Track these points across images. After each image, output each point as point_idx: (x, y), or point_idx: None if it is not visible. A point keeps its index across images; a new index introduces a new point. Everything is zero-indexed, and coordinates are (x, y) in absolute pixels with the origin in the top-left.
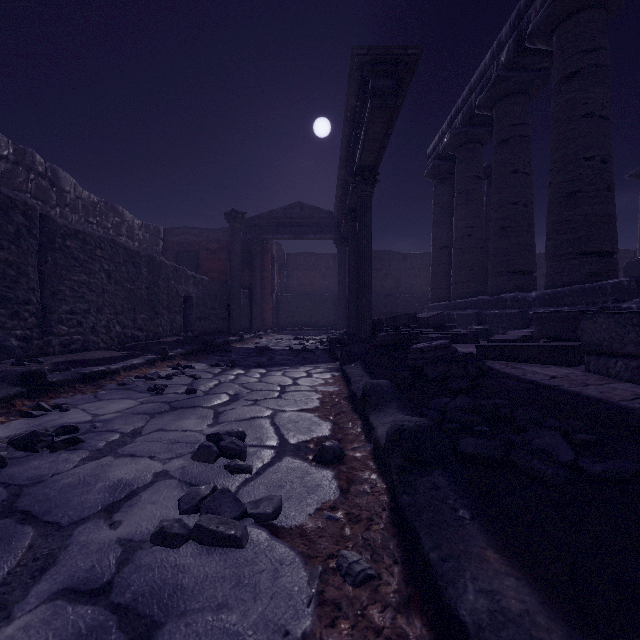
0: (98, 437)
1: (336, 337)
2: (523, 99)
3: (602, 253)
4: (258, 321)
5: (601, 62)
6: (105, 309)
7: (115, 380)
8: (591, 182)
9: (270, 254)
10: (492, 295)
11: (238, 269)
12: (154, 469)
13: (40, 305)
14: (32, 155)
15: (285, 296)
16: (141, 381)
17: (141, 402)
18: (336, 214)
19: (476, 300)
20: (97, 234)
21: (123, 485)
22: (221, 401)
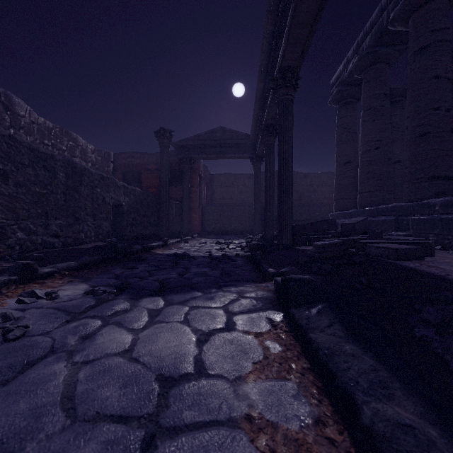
0: None
1: (256, 243)
2: (444, 4)
3: None
4: (187, 227)
5: None
6: None
7: None
8: None
9: (198, 173)
10: (410, 201)
11: (166, 181)
12: None
13: None
14: None
15: (210, 207)
16: None
17: None
18: (253, 135)
19: (391, 207)
20: None
21: None
22: None
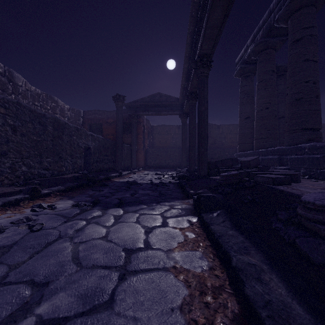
0: None
1: (183, 174)
2: (312, 10)
3: None
4: (134, 163)
5: None
6: (10, 154)
7: None
8: None
9: (142, 125)
10: (289, 145)
11: (120, 131)
12: None
13: None
14: None
15: (151, 149)
16: None
17: None
18: (181, 98)
19: (276, 149)
20: (0, 96)
21: None
22: None
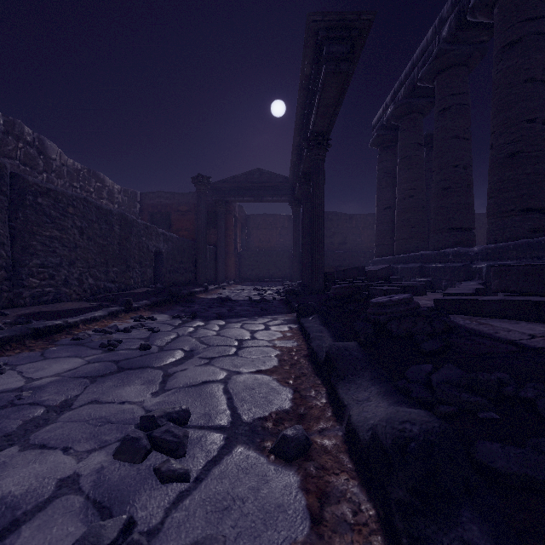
0: (16, 414)
1: (292, 288)
2: (463, 70)
3: (543, 210)
4: (222, 274)
5: (542, 30)
6: (77, 263)
7: (72, 334)
8: (533, 143)
9: (233, 215)
10: (434, 250)
11: (204, 227)
12: (62, 472)
13: (10, 259)
14: (21, 126)
15: (246, 252)
16: (98, 335)
17: (88, 361)
18: (291, 178)
19: (419, 255)
20: (69, 193)
21: (4, 508)
22: (174, 359)
